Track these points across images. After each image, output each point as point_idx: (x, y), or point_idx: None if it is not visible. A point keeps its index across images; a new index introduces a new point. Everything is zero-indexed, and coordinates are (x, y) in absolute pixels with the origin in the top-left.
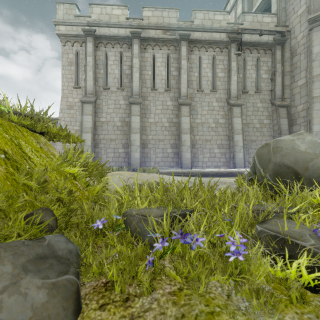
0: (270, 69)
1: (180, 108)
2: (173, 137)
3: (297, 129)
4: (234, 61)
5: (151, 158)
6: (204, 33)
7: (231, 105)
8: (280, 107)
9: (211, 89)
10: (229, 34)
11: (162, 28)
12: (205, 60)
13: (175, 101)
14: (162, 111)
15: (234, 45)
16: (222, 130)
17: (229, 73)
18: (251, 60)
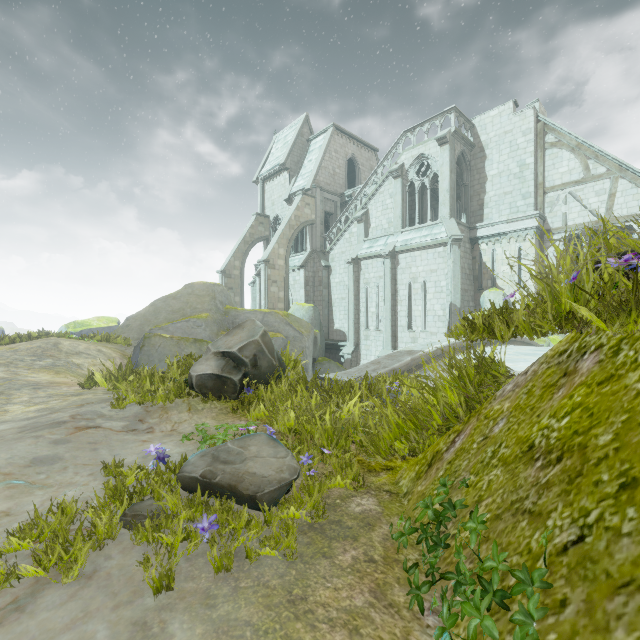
0: None
1: None
2: None
3: None
4: None
5: None
6: None
7: None
8: None
9: None
10: None
11: None
12: None
13: None
14: None
15: None
16: None
17: None
18: None
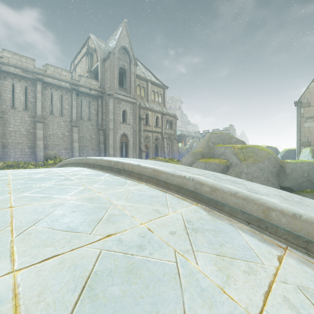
0: (96, 109)
1: (35, 124)
2: (31, 142)
3: (107, 142)
4: (74, 101)
5: (11, 155)
6: (54, 80)
7: (72, 126)
8: (100, 130)
9: (60, 114)
10: (72, 85)
11: (21, 68)
12: (56, 96)
13: (32, 118)
14: (21, 124)
15: (75, 92)
16: (67, 139)
17: (71, 107)
18: (86, 102)
